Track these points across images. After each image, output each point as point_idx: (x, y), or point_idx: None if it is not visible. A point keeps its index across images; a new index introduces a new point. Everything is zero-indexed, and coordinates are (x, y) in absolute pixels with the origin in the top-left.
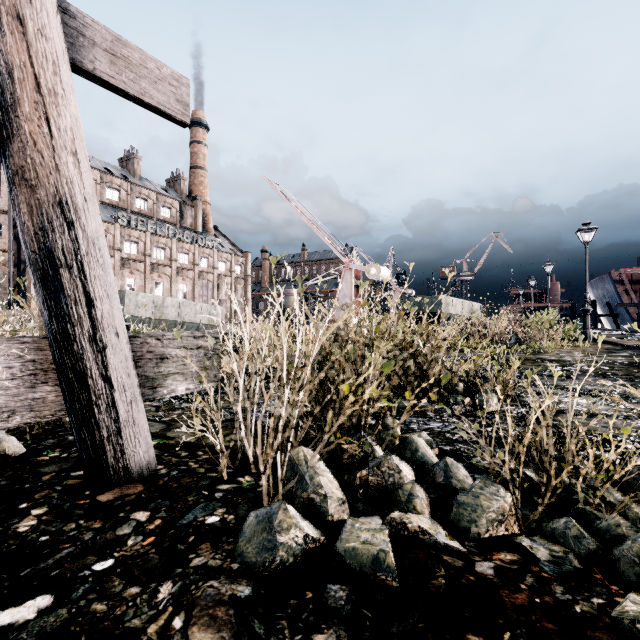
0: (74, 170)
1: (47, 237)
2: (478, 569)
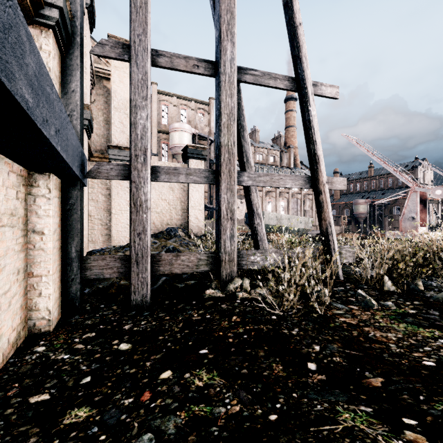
0: (331, 216)
1: (327, 229)
2: (429, 300)
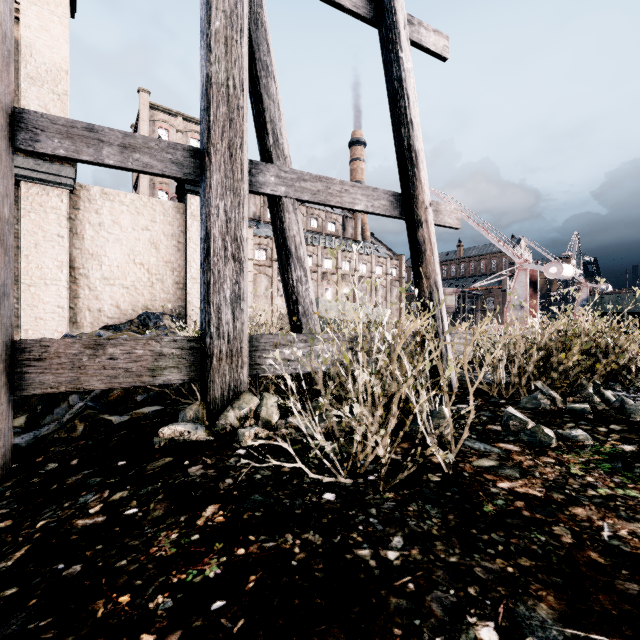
0: (438, 269)
1: (431, 296)
2: (630, 419)
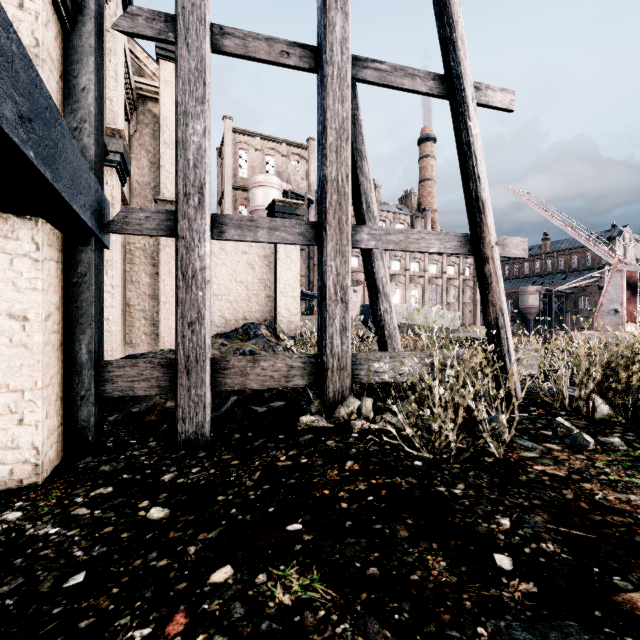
0: (503, 298)
1: (497, 320)
2: None
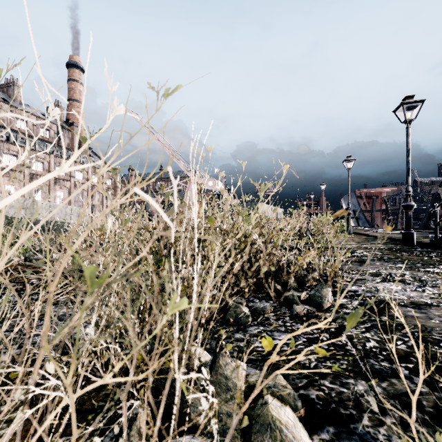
0: None
1: None
2: None
